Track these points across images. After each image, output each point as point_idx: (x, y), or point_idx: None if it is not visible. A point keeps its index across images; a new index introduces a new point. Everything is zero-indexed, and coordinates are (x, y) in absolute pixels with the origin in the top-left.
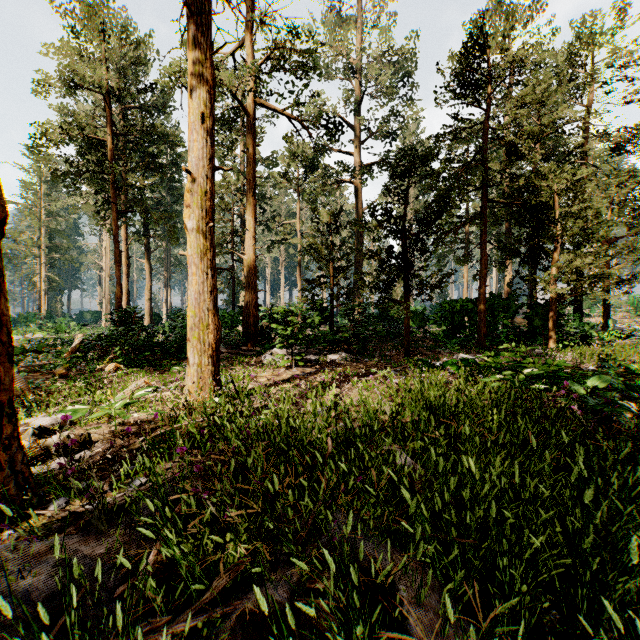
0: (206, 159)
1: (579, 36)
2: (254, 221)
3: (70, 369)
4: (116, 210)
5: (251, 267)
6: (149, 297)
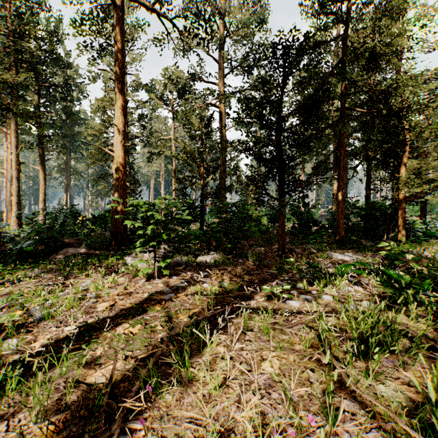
0: None
1: None
2: (123, 117)
3: None
4: None
5: (120, 164)
6: (43, 199)
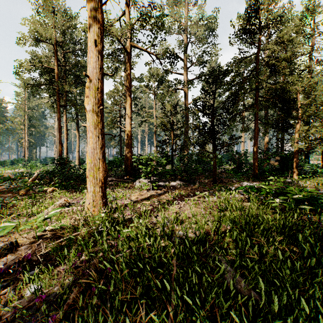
0: (98, 68)
1: (307, 7)
2: (130, 109)
3: (29, 190)
4: (59, 105)
5: (129, 134)
6: (78, 150)
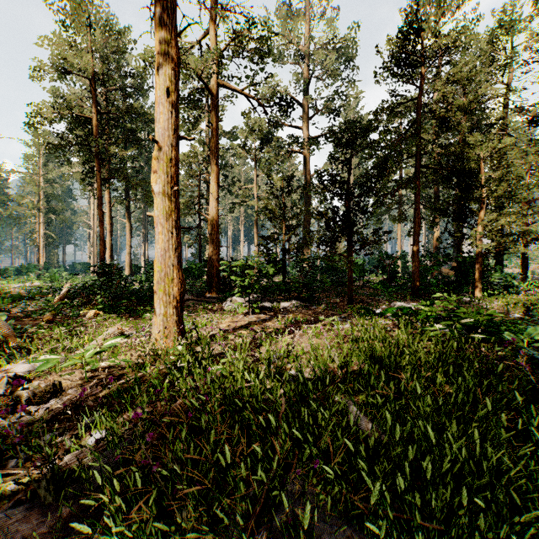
0: (171, 129)
1: (500, 23)
2: (217, 186)
3: (57, 315)
4: (100, 177)
5: (214, 226)
6: (129, 251)
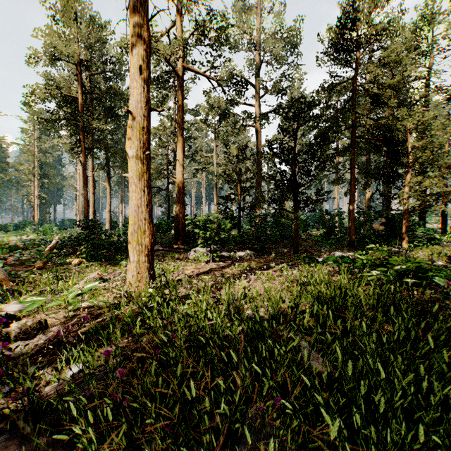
0: (143, 102)
1: (423, 15)
2: (182, 154)
3: (47, 262)
4: (84, 147)
5: (180, 187)
6: (109, 209)
